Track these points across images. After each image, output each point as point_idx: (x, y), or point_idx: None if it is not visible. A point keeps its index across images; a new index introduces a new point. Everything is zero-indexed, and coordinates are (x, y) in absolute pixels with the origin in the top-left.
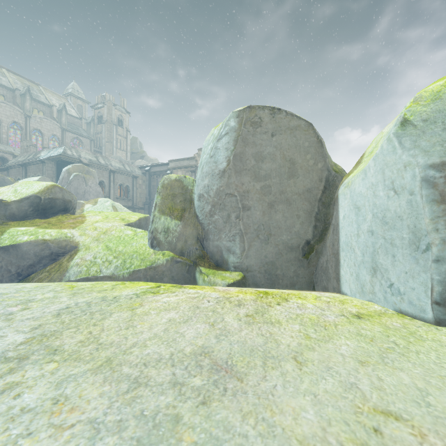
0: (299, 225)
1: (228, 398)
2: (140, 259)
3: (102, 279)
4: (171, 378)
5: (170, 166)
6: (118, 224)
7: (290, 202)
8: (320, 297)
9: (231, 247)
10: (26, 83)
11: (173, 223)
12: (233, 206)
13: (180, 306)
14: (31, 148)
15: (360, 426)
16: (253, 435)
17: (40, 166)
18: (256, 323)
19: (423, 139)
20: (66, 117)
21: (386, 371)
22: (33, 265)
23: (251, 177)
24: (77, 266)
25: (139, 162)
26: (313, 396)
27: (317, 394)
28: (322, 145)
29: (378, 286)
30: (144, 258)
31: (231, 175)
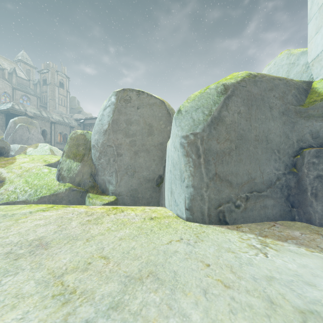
0: (154, 165)
1: (31, 257)
2: (47, 189)
3: (18, 203)
4: (8, 251)
5: None
6: (40, 164)
7: (149, 151)
8: (145, 209)
9: (111, 180)
10: None
11: (75, 164)
12: (112, 153)
13: (51, 217)
14: None
15: (84, 262)
16: (28, 269)
17: None
18: (87, 224)
19: (183, 122)
20: (16, 78)
21: (127, 242)
22: None
23: (123, 135)
24: (1, 195)
25: (76, 115)
26: (77, 253)
27: (79, 252)
28: (170, 115)
29: (172, 202)
30: (50, 188)
31: (110, 133)
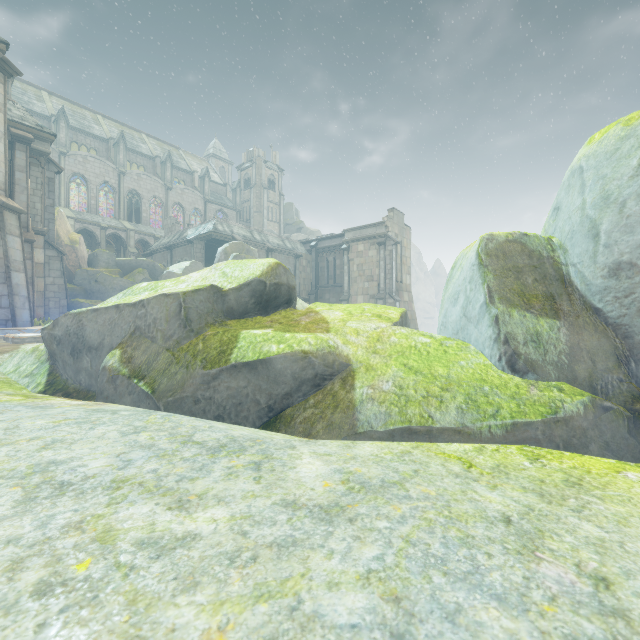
0: None
1: None
2: (508, 397)
3: (441, 433)
4: None
5: (346, 237)
6: (383, 324)
7: None
8: None
9: None
10: (166, 148)
11: (543, 324)
12: None
13: None
14: (175, 226)
15: None
16: None
17: (187, 248)
18: None
19: None
20: (209, 184)
21: None
22: (290, 395)
23: None
24: (372, 402)
25: (295, 236)
26: None
27: None
28: None
29: None
30: (518, 397)
31: None
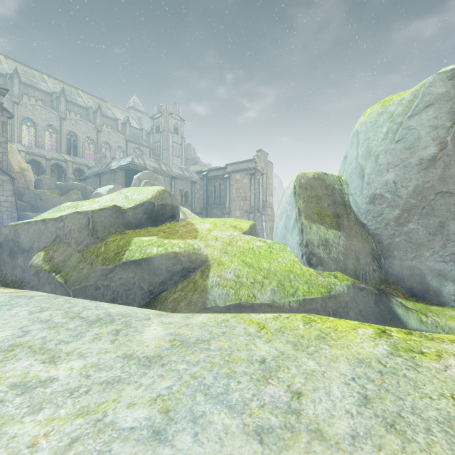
0: None
1: None
2: (303, 282)
3: (260, 307)
4: None
5: (228, 169)
6: (235, 232)
7: None
8: None
9: (448, 271)
10: (97, 101)
11: (330, 233)
12: (454, 210)
13: None
14: (103, 159)
15: None
16: None
17: (111, 176)
18: None
19: None
20: (129, 129)
21: None
22: (165, 282)
23: None
24: (218, 287)
25: (193, 167)
26: None
27: None
28: None
29: None
30: (309, 282)
31: (449, 165)
